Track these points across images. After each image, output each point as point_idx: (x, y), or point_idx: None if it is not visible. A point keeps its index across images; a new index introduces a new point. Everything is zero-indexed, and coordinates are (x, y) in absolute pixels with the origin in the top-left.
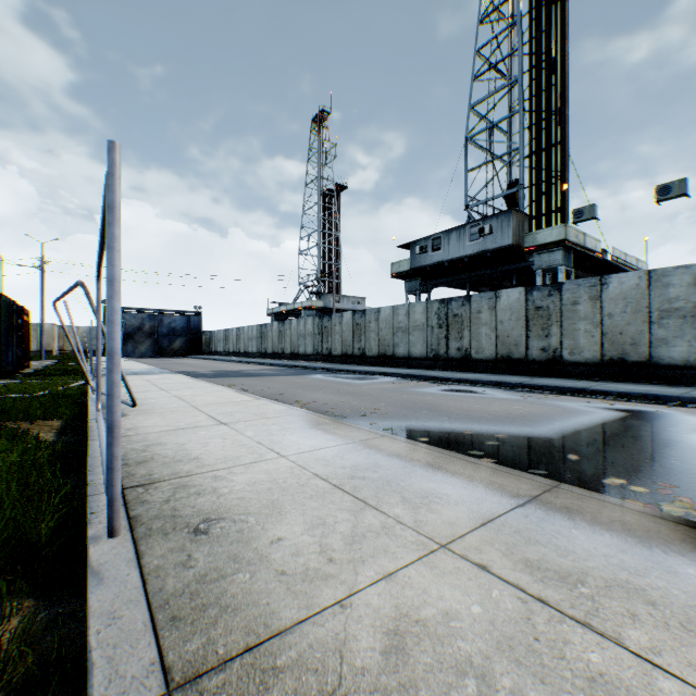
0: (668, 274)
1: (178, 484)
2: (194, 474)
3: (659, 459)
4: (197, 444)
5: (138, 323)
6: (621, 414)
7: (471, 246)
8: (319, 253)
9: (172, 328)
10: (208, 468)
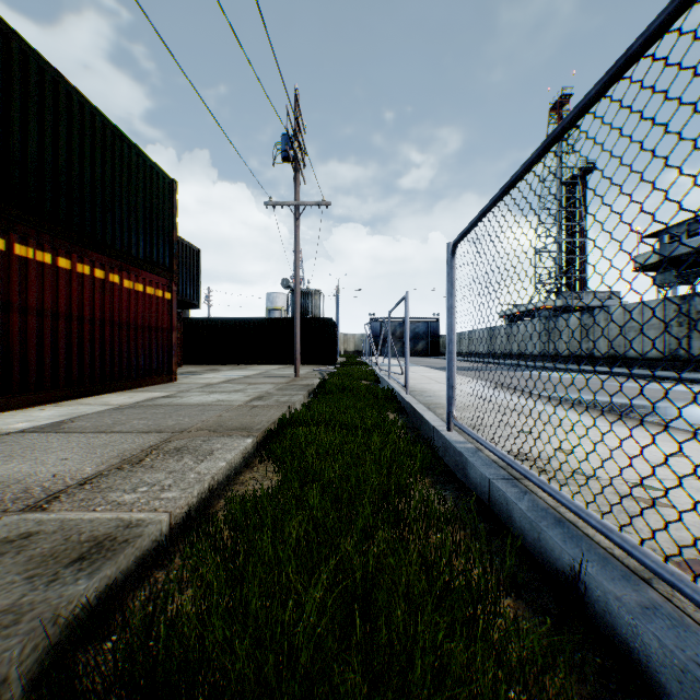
0: None
1: (422, 392)
2: (427, 391)
3: None
4: (429, 387)
5: (391, 330)
6: None
7: None
8: (557, 249)
9: (416, 333)
10: (432, 390)
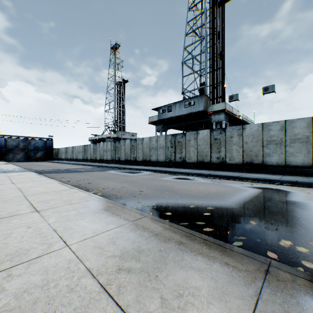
0: (270, 125)
1: None
2: None
3: (295, 221)
4: (2, 235)
5: (16, 143)
6: (260, 190)
7: (185, 110)
8: (114, 111)
9: (36, 146)
10: None
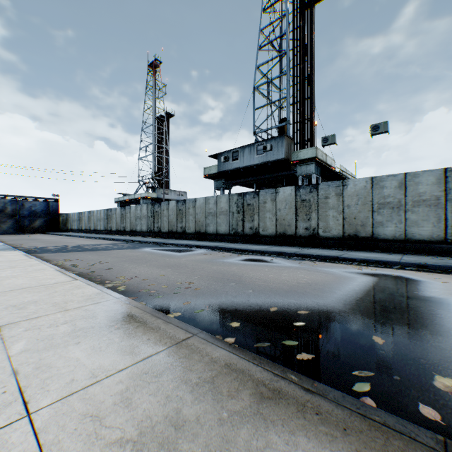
0: (383, 180)
1: None
2: None
3: (446, 334)
4: None
5: (1, 206)
6: (374, 279)
7: (258, 158)
8: (153, 160)
9: (33, 211)
10: None
